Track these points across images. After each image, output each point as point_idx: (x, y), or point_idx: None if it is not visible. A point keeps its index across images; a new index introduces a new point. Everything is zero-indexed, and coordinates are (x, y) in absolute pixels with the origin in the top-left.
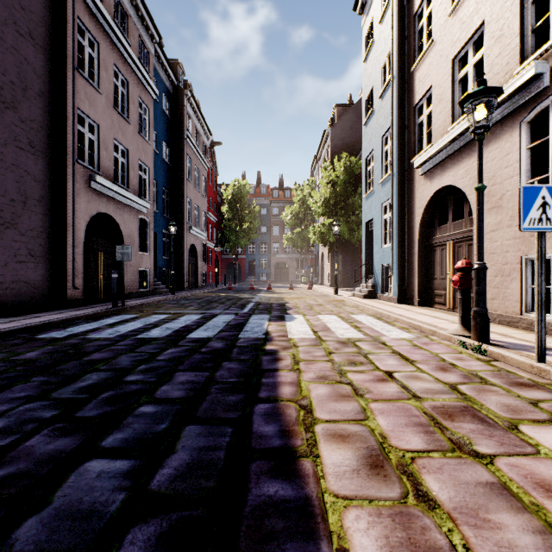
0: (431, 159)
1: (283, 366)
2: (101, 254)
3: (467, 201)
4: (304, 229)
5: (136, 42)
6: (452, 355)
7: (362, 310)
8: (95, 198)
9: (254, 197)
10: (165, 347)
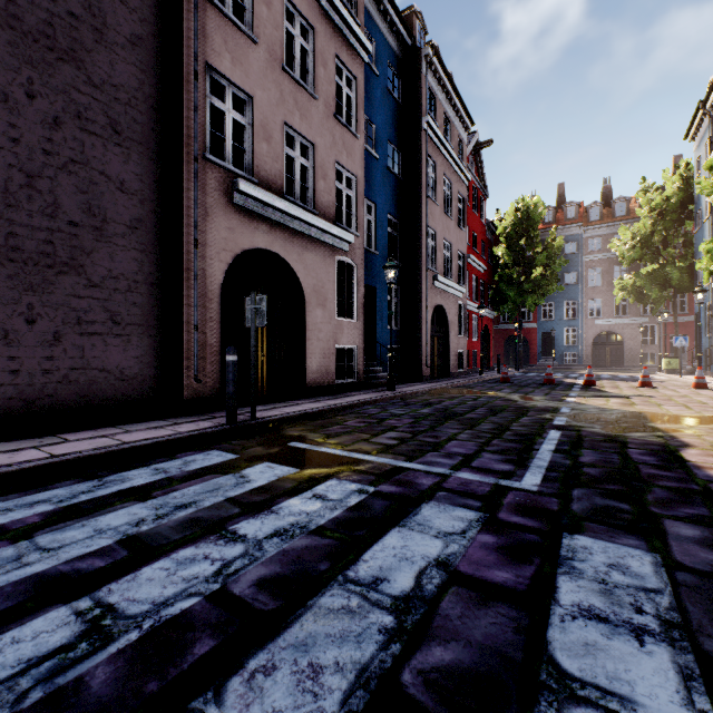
0: None
1: None
2: None
3: None
4: (667, 264)
5: None
6: None
7: None
8: (244, 224)
9: (551, 226)
10: None
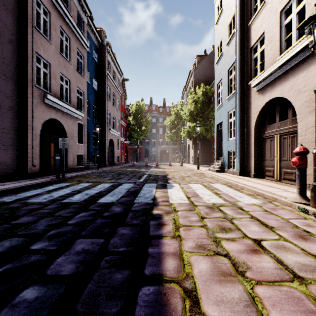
0: (264, 80)
1: (166, 232)
2: (52, 144)
3: (291, 107)
4: (178, 130)
5: (75, 14)
6: (300, 221)
7: (217, 180)
8: (47, 109)
9: (148, 111)
10: (78, 211)
